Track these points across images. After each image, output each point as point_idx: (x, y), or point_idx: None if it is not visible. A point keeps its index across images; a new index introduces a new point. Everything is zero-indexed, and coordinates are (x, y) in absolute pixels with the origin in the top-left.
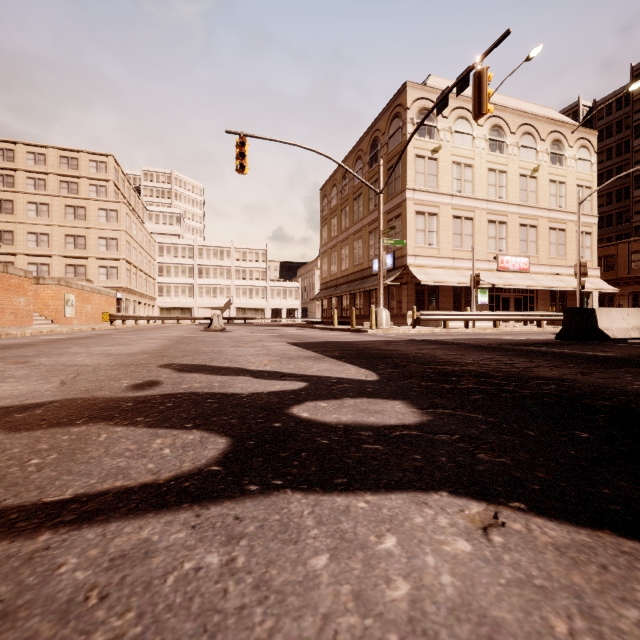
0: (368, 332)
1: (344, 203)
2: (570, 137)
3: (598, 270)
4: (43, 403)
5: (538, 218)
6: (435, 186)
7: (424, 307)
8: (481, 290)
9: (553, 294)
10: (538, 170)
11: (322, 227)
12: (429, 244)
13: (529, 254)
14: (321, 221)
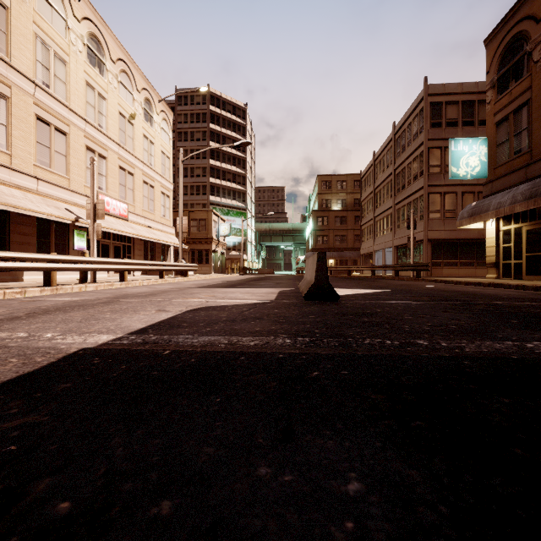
0: None
1: None
2: (157, 105)
3: (174, 229)
4: None
5: (135, 167)
6: (3, 49)
7: None
8: (79, 232)
9: (146, 245)
10: (135, 118)
11: None
12: None
13: (128, 201)
14: None
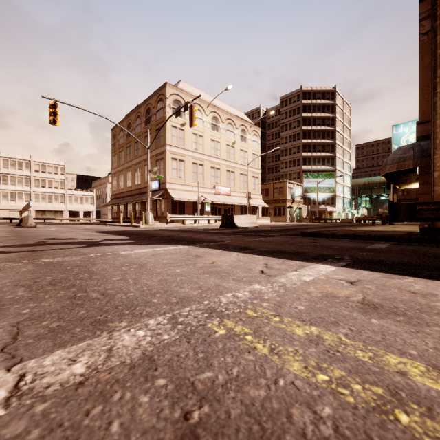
0: (140, 226)
1: (129, 143)
2: (249, 129)
3: (261, 196)
4: (14, 245)
5: (235, 168)
6: (183, 145)
7: (177, 212)
8: (207, 204)
9: (242, 207)
10: (235, 143)
11: (113, 156)
12: (179, 177)
13: (231, 186)
14: (112, 151)
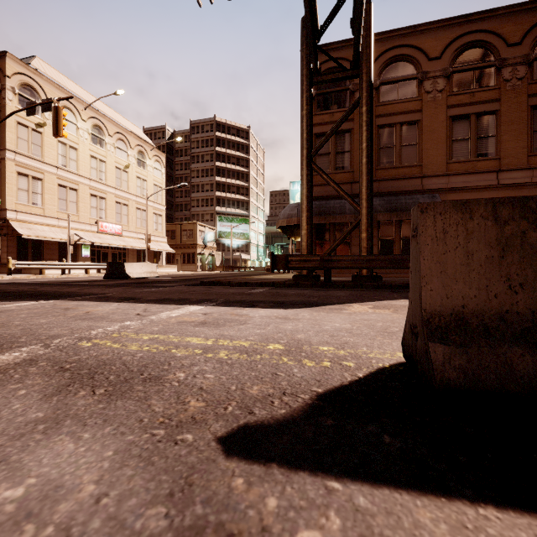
0: None
1: None
2: (150, 152)
3: (166, 238)
4: None
5: (129, 200)
6: (40, 155)
7: (28, 257)
8: (85, 246)
9: (139, 251)
10: (129, 167)
11: None
12: (33, 203)
13: (123, 223)
14: None
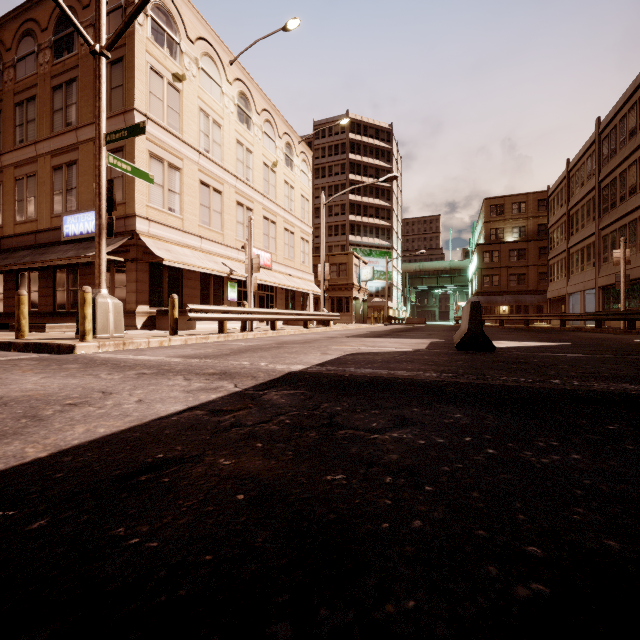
0: (77, 349)
1: None
2: (297, 147)
3: (313, 276)
4: None
5: (277, 215)
6: (178, 128)
7: (163, 301)
8: (231, 283)
9: (287, 294)
10: (277, 166)
11: None
12: (170, 209)
13: (271, 250)
14: None
